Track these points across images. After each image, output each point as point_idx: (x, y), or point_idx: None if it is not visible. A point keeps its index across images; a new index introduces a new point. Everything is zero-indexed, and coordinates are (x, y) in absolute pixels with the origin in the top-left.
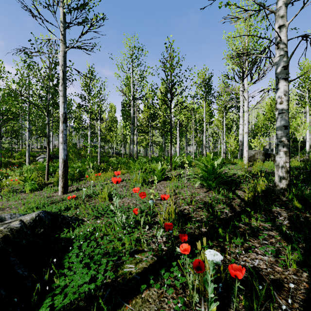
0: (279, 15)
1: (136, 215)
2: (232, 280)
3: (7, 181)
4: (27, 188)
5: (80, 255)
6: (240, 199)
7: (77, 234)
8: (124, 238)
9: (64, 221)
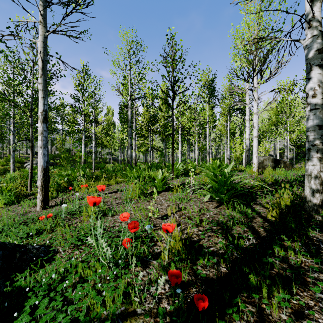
0: None
1: None
2: None
3: None
4: (1, 202)
5: None
6: (261, 218)
7: (39, 279)
8: (104, 293)
9: (24, 257)
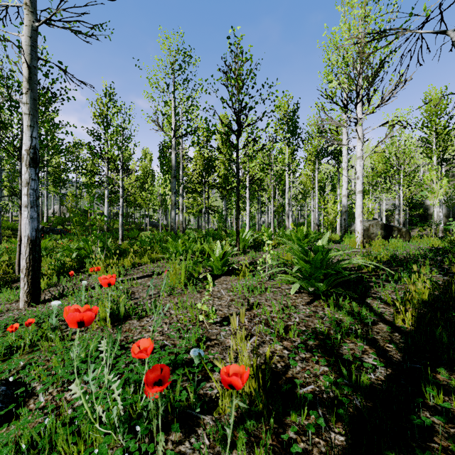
0: None
1: None
2: None
3: None
4: None
5: None
6: (386, 323)
7: None
8: None
9: None
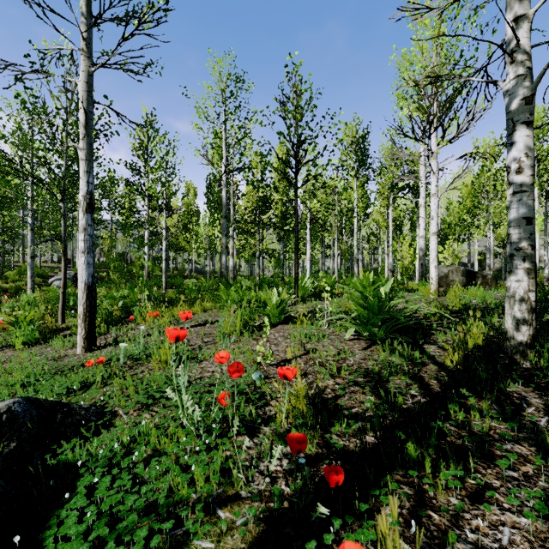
0: None
1: None
2: None
3: None
4: (17, 340)
5: (86, 517)
6: (436, 364)
7: (93, 452)
8: (193, 468)
9: (68, 421)
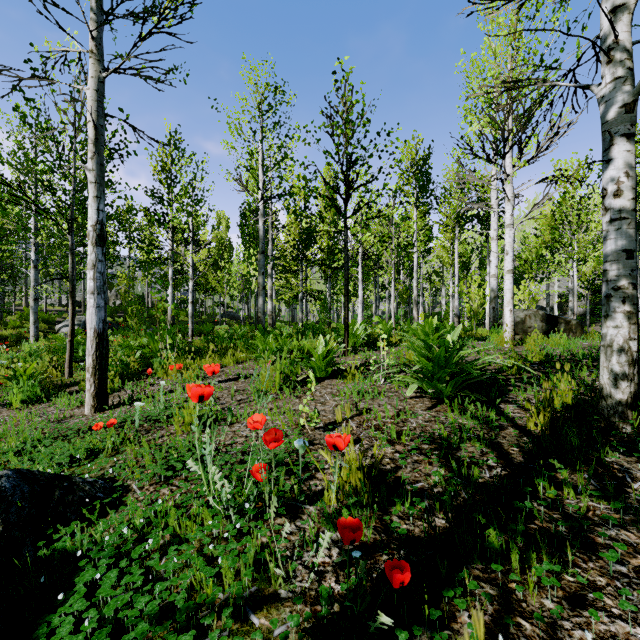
0: None
1: None
2: None
3: None
4: (15, 398)
5: (84, 625)
6: (516, 428)
7: (98, 538)
8: (220, 561)
9: (69, 498)
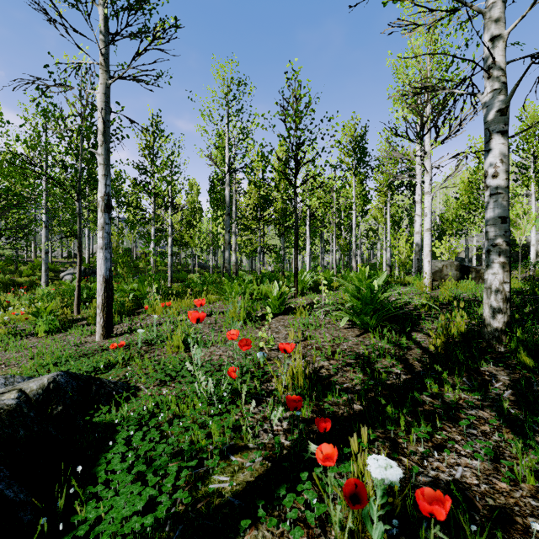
0: (492, 17)
1: (234, 379)
2: (414, 508)
3: (7, 315)
4: (40, 329)
5: (128, 458)
6: (421, 349)
7: (125, 415)
8: (210, 425)
9: (102, 391)
